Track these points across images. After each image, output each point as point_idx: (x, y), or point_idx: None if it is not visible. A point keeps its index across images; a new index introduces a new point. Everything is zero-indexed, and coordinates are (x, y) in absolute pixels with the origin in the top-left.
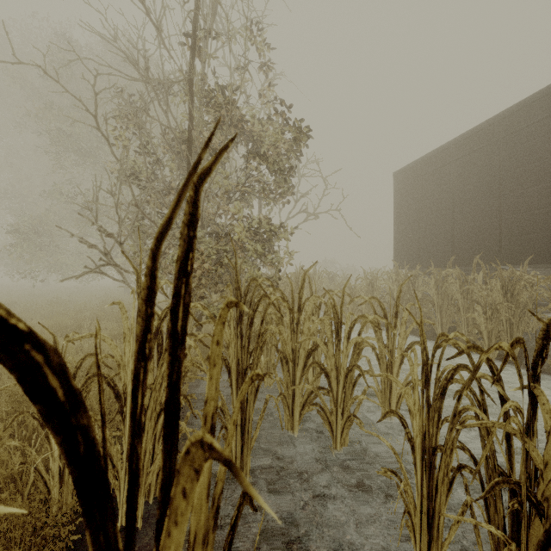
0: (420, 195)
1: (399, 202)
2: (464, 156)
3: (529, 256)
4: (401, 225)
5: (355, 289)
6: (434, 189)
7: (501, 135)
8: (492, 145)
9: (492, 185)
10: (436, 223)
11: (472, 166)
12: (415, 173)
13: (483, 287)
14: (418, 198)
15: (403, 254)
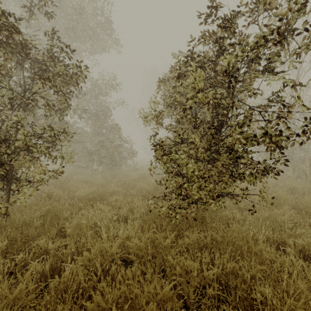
0: None
1: None
2: None
3: None
4: None
5: None
6: None
7: None
8: None
9: None
10: None
11: None
12: None
13: None
14: None
15: None
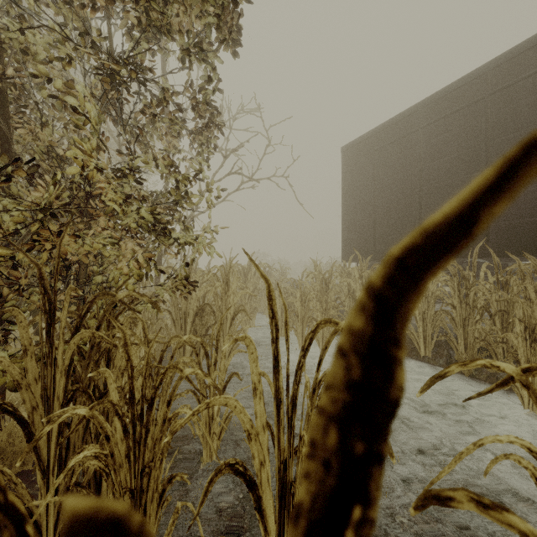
0: (376, 172)
1: (348, 182)
2: (436, 121)
3: (530, 246)
4: (351, 209)
5: (307, 289)
6: (394, 165)
7: (489, 91)
8: (475, 104)
9: (476, 155)
10: (398, 206)
11: (446, 133)
12: (369, 146)
13: (486, 286)
14: (374, 176)
15: (354, 244)
